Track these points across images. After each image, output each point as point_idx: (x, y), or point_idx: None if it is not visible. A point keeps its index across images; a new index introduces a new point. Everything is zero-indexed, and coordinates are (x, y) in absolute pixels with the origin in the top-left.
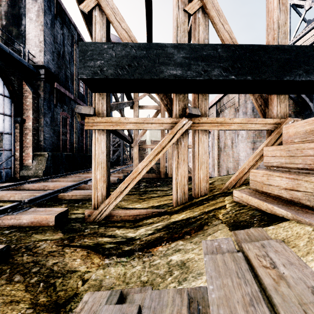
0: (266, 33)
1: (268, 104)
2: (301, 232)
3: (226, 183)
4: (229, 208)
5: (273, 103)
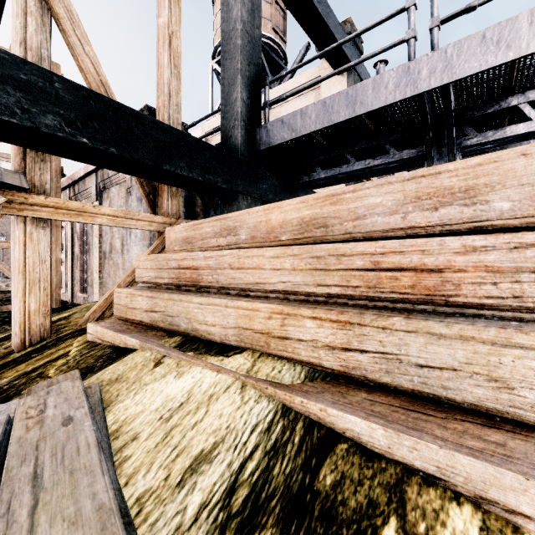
0: (157, 93)
1: (159, 195)
2: (139, 361)
3: (87, 314)
4: (74, 354)
5: (164, 195)
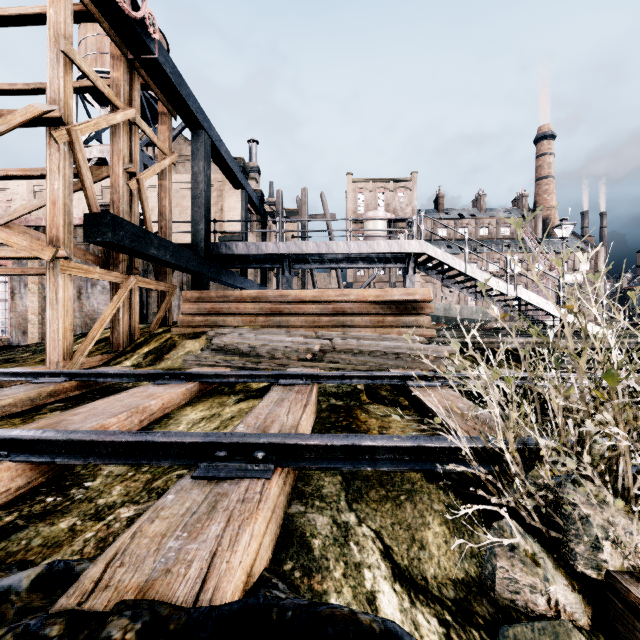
0: (160, 218)
1: (162, 272)
2: None
3: (151, 328)
4: (177, 336)
5: (166, 273)
